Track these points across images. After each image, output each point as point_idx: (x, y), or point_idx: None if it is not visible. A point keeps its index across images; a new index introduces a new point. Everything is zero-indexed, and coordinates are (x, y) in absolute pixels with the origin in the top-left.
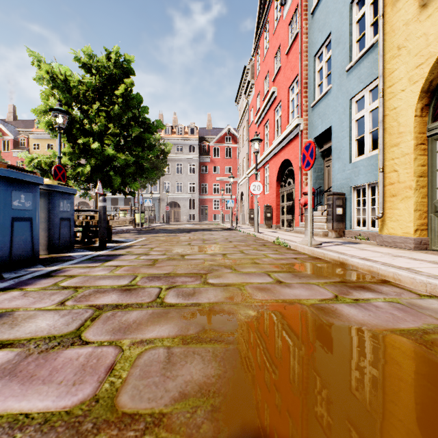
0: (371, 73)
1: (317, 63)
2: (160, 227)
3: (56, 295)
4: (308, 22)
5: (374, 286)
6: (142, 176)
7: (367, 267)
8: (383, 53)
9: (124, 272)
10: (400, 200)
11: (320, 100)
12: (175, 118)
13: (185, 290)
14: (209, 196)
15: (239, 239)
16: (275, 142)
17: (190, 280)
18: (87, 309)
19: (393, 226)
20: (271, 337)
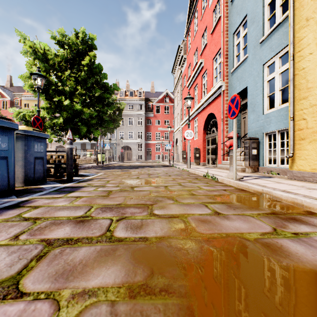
0: (281, 43)
1: (236, 39)
2: (116, 164)
3: (14, 228)
4: (229, 8)
5: (304, 218)
6: (102, 126)
7: (291, 199)
8: (293, 24)
9: (82, 203)
10: (308, 142)
11: (238, 67)
12: (128, 85)
13: (134, 222)
14: (153, 141)
15: (176, 173)
16: (202, 100)
17: (138, 211)
18: (38, 245)
19: (302, 164)
20: (226, 286)
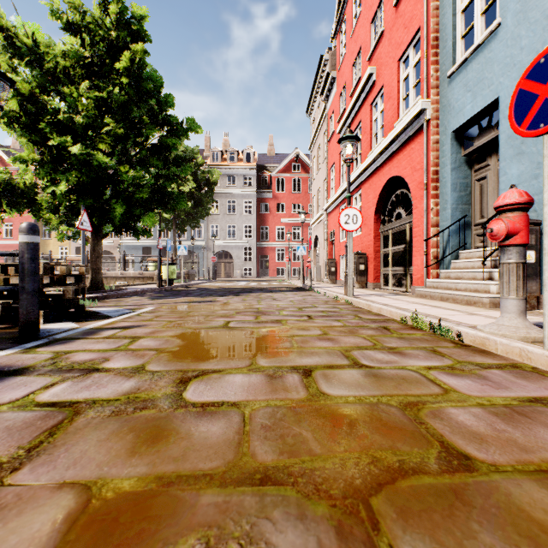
0: None
1: None
2: (200, 285)
3: None
4: None
5: None
6: (165, 207)
7: None
8: None
9: None
10: None
11: (470, 57)
12: (226, 141)
13: None
14: (271, 243)
15: (323, 310)
16: (374, 152)
17: None
18: None
19: None
20: None
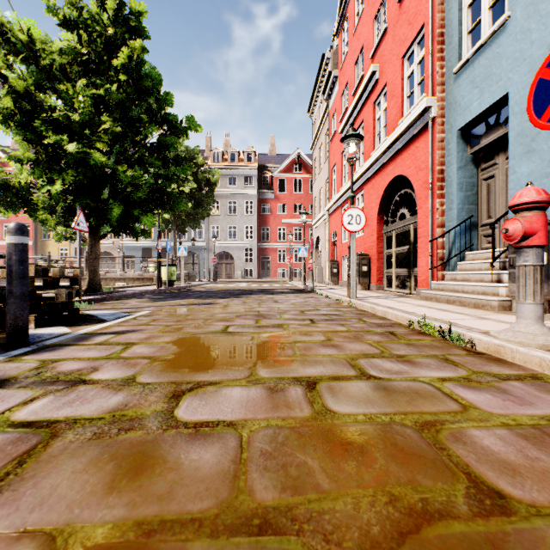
0: None
1: None
2: (200, 287)
3: None
4: None
5: None
6: (164, 207)
7: None
8: None
9: None
10: None
11: (477, 53)
12: (227, 141)
13: None
14: (272, 244)
15: (326, 313)
16: (377, 151)
17: None
18: None
19: None
20: None
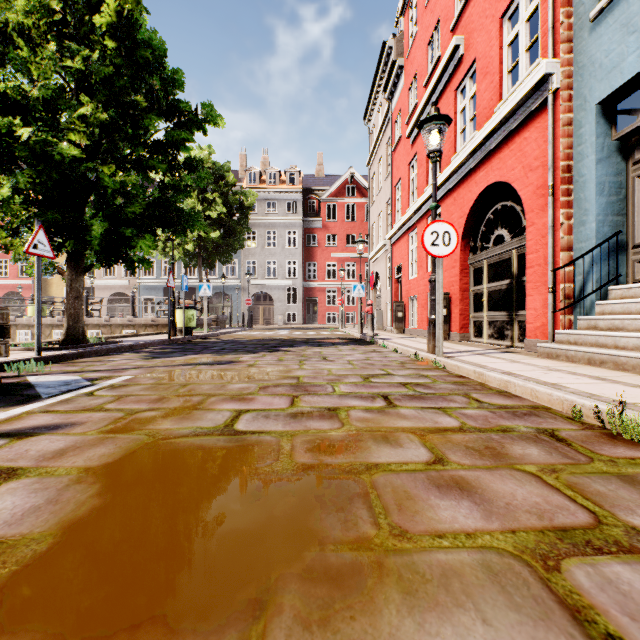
0: None
1: None
2: (228, 335)
3: None
4: None
5: None
6: (174, 229)
7: None
8: None
9: None
10: None
11: None
12: (265, 159)
13: None
14: (320, 282)
15: (405, 381)
16: (463, 152)
17: None
18: None
19: None
20: None
